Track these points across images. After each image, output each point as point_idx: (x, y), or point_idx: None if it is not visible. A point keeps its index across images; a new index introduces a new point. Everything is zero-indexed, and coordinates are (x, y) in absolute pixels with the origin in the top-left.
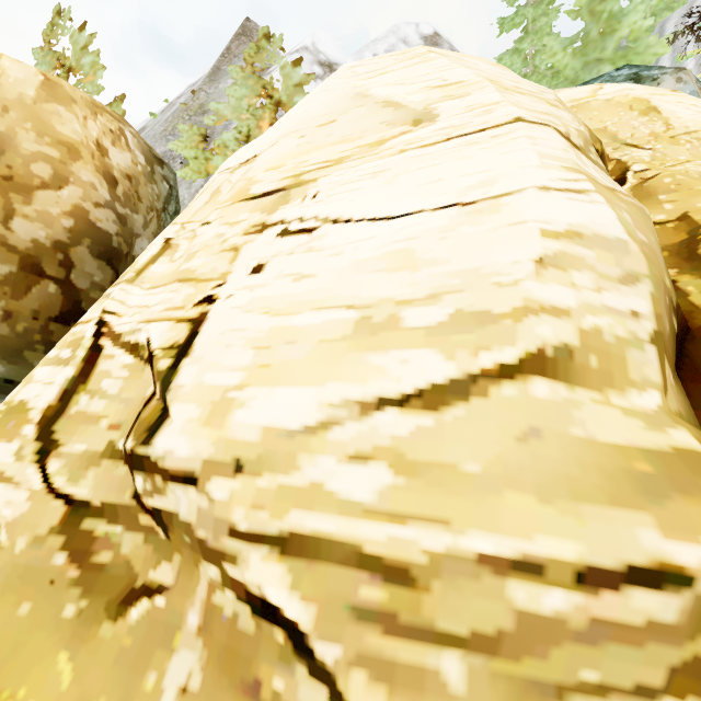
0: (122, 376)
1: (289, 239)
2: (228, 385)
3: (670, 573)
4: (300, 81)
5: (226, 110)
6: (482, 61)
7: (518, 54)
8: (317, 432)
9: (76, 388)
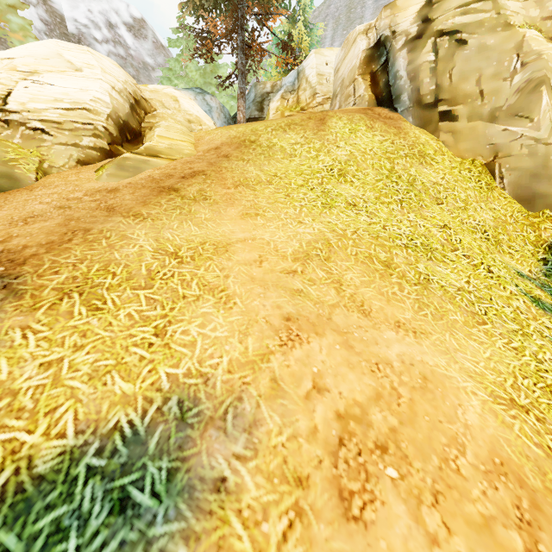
0: None
1: (35, 84)
2: (24, 102)
3: (92, 124)
4: (14, 4)
5: None
6: (109, 62)
7: (178, 62)
8: (46, 110)
9: None
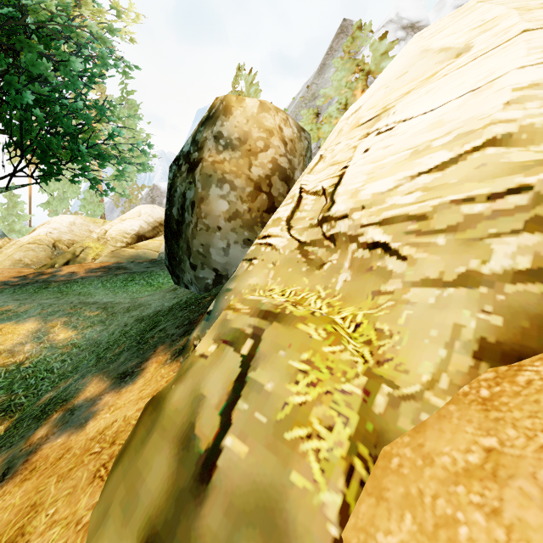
0: (311, 203)
1: (381, 135)
2: (357, 187)
3: (524, 187)
4: (385, 50)
5: (330, 91)
6: None
7: None
8: (393, 190)
9: (295, 210)
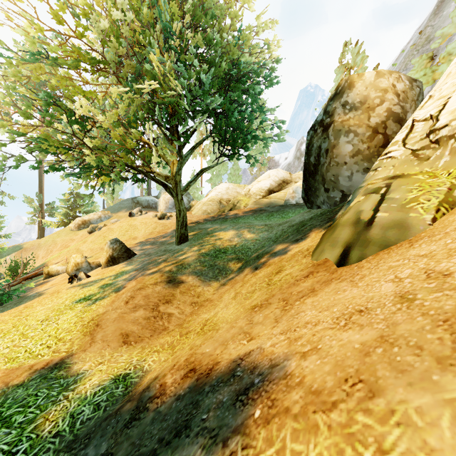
0: (421, 127)
1: None
2: (455, 107)
3: None
4: None
5: (449, 29)
6: None
7: None
8: None
9: (408, 134)
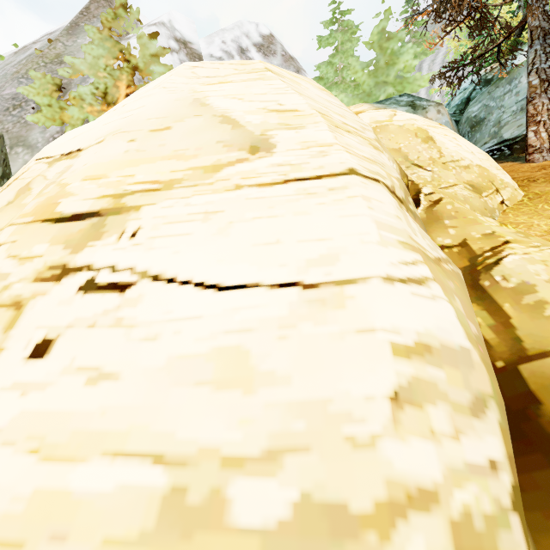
0: None
1: (94, 298)
2: None
3: None
4: (156, 52)
5: (82, 65)
6: (312, 85)
7: (331, 66)
8: None
9: None
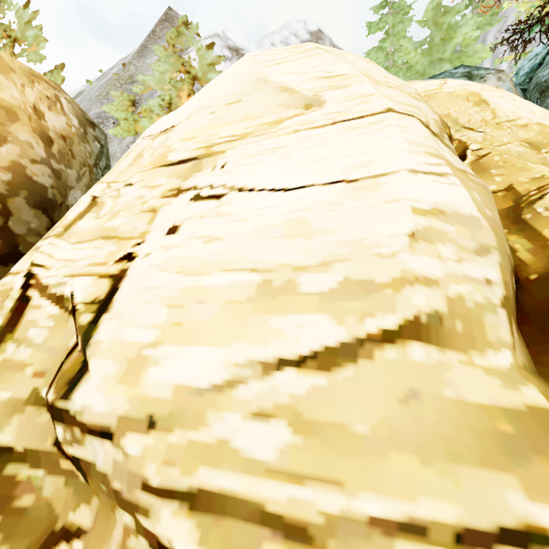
0: (47, 325)
1: (201, 203)
2: (143, 342)
3: (535, 534)
4: (213, 61)
5: (151, 81)
6: (358, 58)
7: (382, 51)
8: (223, 390)
9: (3, 337)
